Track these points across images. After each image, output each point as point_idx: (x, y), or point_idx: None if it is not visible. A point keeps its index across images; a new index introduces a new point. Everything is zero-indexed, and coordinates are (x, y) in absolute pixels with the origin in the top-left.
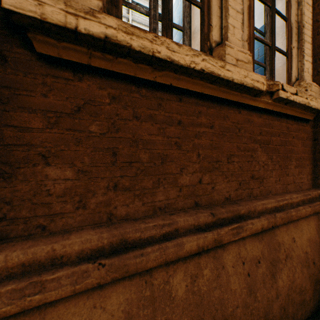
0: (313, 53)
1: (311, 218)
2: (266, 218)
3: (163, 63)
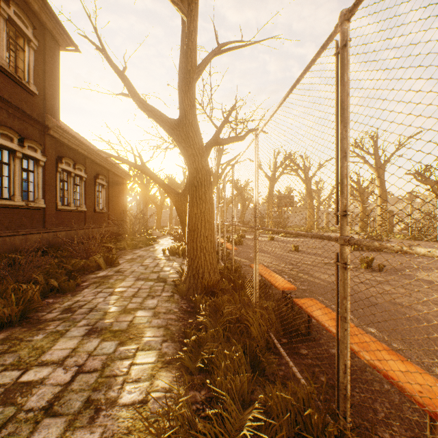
0: (44, 189)
1: (39, 234)
2: (25, 232)
3: (4, 204)
